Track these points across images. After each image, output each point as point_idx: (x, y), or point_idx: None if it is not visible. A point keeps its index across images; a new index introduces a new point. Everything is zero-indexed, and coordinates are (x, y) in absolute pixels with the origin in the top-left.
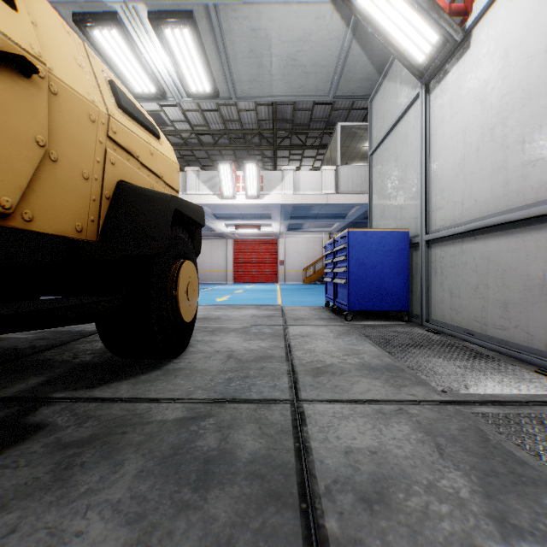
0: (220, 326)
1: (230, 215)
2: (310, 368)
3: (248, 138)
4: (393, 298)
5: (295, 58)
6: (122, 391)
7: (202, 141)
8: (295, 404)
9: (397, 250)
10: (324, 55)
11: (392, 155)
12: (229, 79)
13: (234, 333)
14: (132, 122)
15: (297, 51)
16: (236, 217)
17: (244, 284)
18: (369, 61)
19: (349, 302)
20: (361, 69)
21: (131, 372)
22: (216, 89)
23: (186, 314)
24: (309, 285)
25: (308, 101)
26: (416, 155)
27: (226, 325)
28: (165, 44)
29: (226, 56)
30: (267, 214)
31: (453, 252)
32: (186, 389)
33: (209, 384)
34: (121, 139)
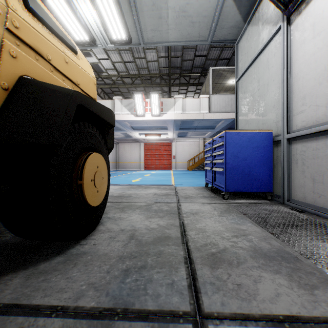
0: (129, 204)
1: (142, 127)
2: (206, 255)
3: (153, 80)
4: (260, 182)
5: (184, 10)
6: (9, 289)
7: (124, 81)
8: (198, 324)
9: (263, 146)
10: (205, 7)
11: (255, 78)
12: (138, 29)
13: (139, 210)
14: (43, 28)
15: (186, 5)
16: (145, 128)
17: (150, 170)
18: (238, 11)
19: (226, 185)
20: (232, 18)
21: (35, 257)
22: (130, 36)
23: (93, 200)
24: (191, 171)
25: (191, 54)
26: (277, 74)
27: (134, 202)
28: (92, 0)
29: (135, 10)
30: (165, 126)
31: (315, 146)
32: (78, 287)
33: (104, 278)
34: (27, 37)
